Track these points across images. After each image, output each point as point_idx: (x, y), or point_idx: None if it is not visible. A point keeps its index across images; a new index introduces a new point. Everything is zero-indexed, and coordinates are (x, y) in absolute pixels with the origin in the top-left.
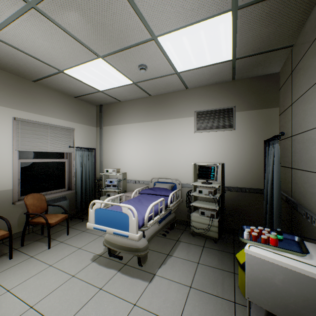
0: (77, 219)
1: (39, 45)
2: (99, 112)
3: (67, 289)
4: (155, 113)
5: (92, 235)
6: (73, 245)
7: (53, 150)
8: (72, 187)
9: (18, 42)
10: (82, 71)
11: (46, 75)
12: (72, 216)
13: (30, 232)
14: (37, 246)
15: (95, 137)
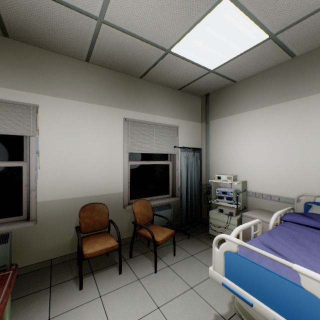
0: (182, 233)
1: (145, 11)
2: (204, 103)
3: None
4: (305, 84)
5: (203, 266)
6: (182, 277)
7: (158, 152)
8: (176, 194)
9: (125, 18)
10: (192, 40)
11: (151, 64)
12: (177, 228)
13: (138, 239)
14: (144, 262)
15: (199, 134)
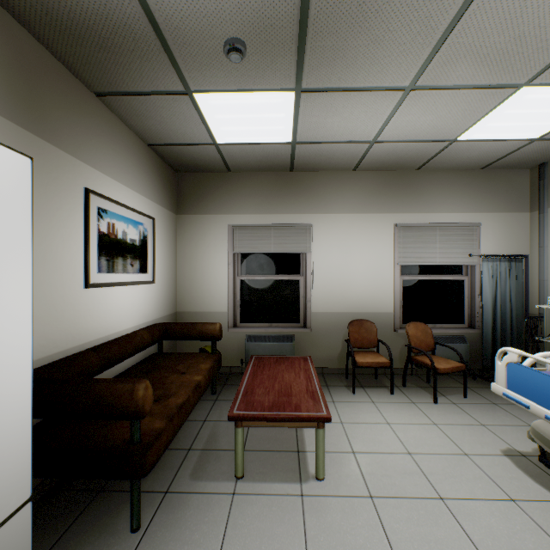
0: (484, 382)
1: (420, 124)
2: (537, 179)
3: (454, 463)
4: None
5: (509, 416)
6: (472, 415)
7: (443, 263)
8: (476, 325)
9: (397, 134)
10: (487, 125)
11: (431, 155)
12: (475, 373)
13: (413, 374)
14: (420, 393)
15: (525, 232)
